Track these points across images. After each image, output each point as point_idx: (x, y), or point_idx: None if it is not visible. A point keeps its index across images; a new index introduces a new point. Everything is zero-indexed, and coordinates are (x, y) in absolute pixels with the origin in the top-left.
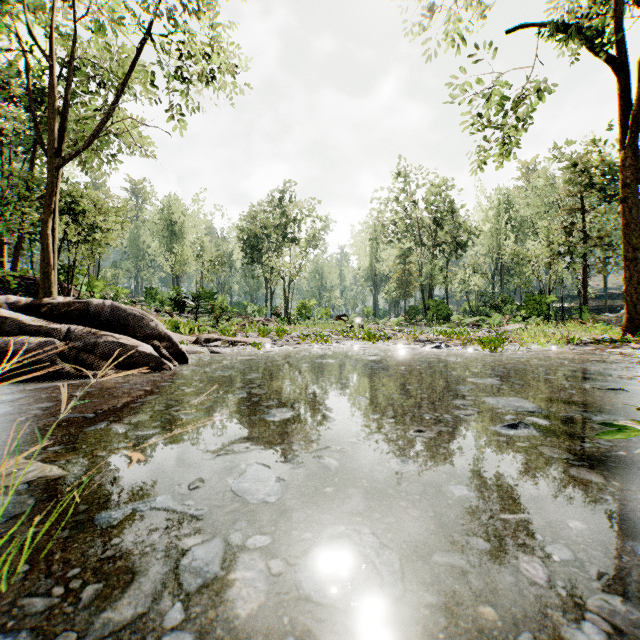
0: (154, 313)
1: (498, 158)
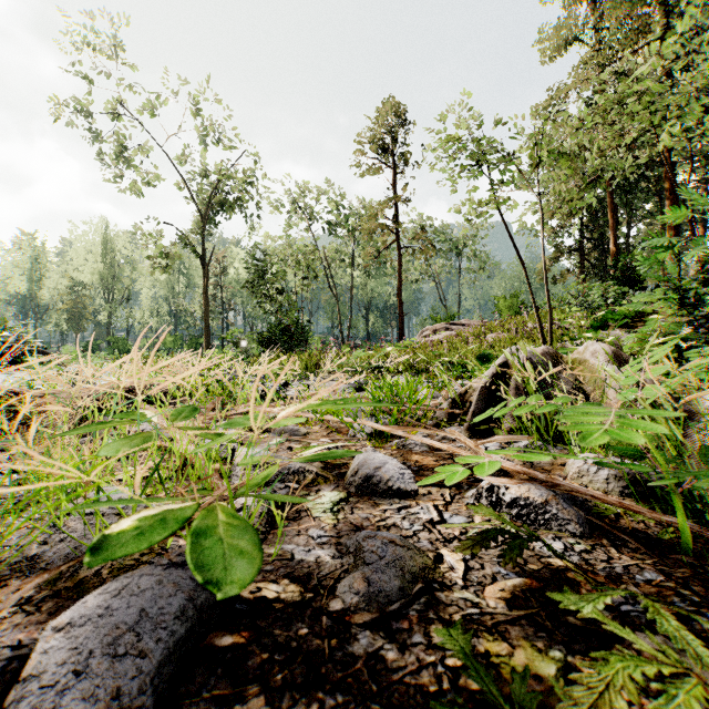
0: None
1: (162, 270)
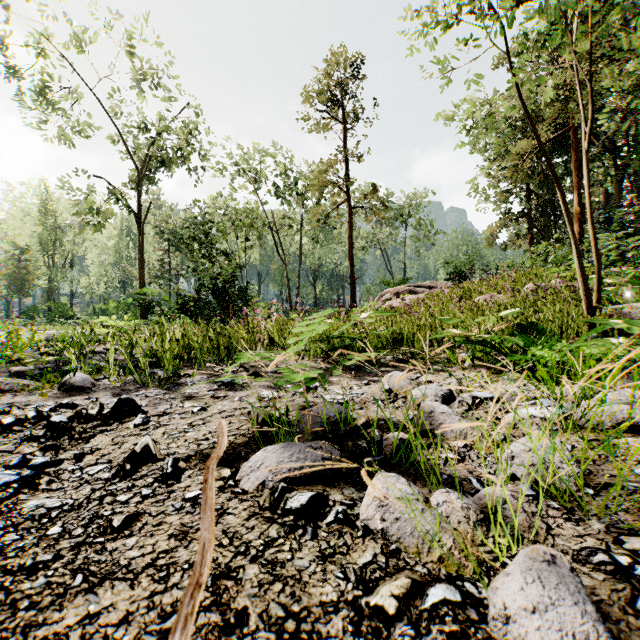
0: None
1: (94, 229)
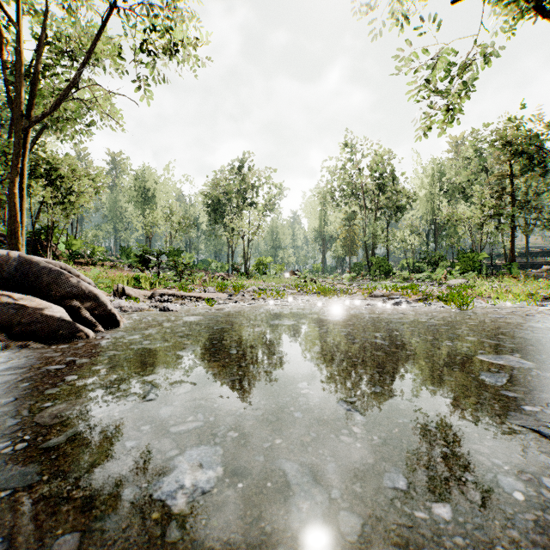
0: (127, 269)
1: (442, 123)
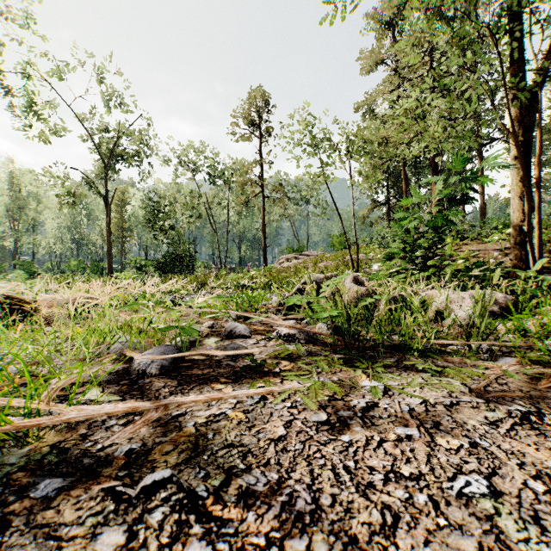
0: None
1: (69, 206)
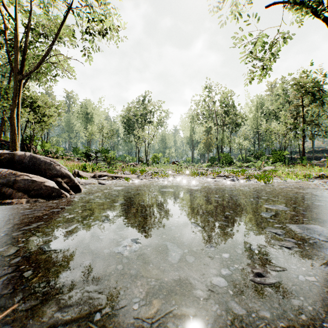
0: (76, 160)
1: (260, 76)
